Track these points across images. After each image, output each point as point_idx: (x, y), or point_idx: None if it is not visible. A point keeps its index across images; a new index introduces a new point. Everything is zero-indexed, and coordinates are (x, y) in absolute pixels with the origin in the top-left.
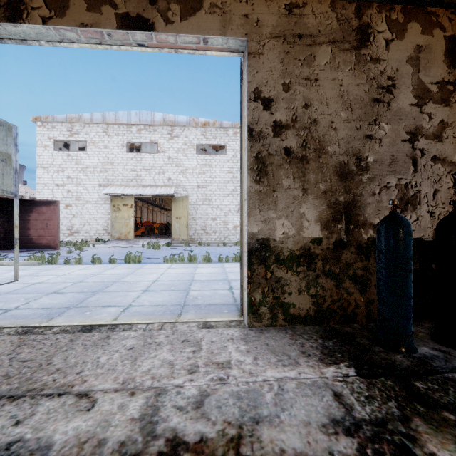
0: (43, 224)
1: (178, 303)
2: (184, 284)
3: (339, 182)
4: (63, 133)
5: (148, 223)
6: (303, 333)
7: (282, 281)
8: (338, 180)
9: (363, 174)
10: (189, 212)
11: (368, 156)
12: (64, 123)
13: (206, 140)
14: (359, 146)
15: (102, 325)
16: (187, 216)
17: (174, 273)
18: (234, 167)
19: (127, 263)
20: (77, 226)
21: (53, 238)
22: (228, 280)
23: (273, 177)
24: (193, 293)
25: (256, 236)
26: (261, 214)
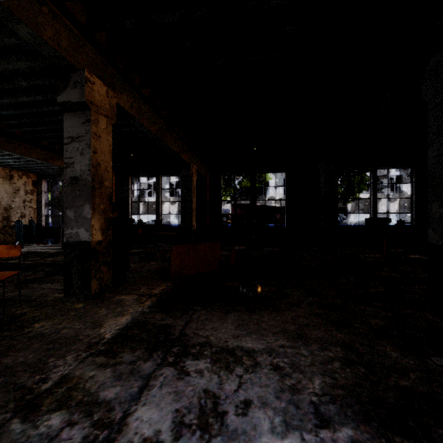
0: None
1: None
2: None
3: (5, 211)
4: None
5: None
6: None
7: None
8: (5, 211)
9: (12, 210)
10: None
11: (13, 205)
12: None
13: None
14: (10, 203)
15: None
16: None
17: None
18: None
19: None
20: None
21: None
22: None
23: None
24: None
25: None
26: None
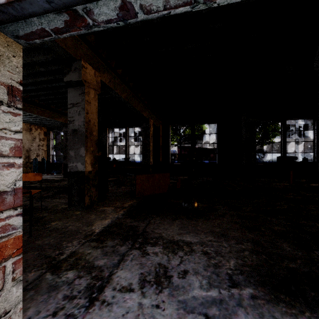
0: None
1: None
2: None
3: (27, 152)
4: None
5: None
6: None
7: None
8: (27, 152)
9: (31, 151)
10: None
11: (31, 148)
12: None
13: None
14: (30, 147)
15: None
16: None
17: None
18: None
19: None
20: None
21: None
22: None
23: None
24: None
25: None
26: None
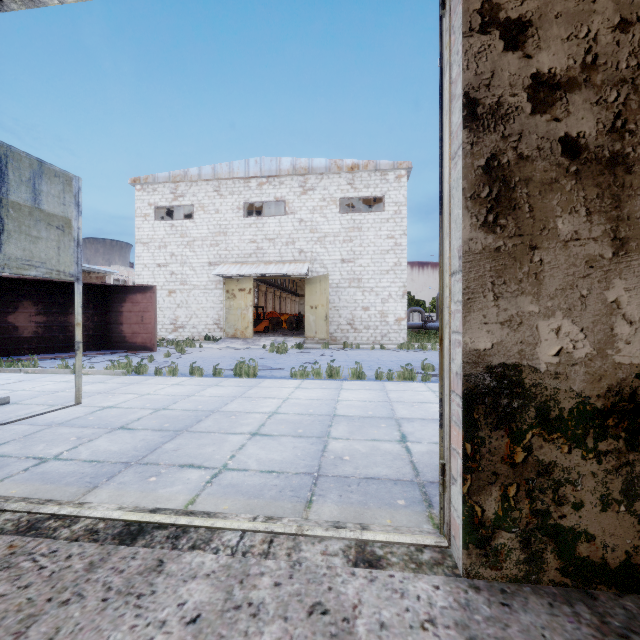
0: (137, 318)
1: (307, 470)
2: (320, 424)
3: None
4: (165, 197)
5: (274, 314)
6: (632, 630)
7: (555, 473)
8: None
9: None
10: (329, 299)
11: None
12: (167, 184)
13: (354, 192)
14: None
15: (159, 526)
16: (326, 304)
17: (304, 399)
18: (396, 228)
19: (237, 376)
20: (182, 319)
21: (150, 336)
22: (396, 418)
23: (532, 212)
24: (335, 447)
25: (487, 358)
26: (498, 304)
